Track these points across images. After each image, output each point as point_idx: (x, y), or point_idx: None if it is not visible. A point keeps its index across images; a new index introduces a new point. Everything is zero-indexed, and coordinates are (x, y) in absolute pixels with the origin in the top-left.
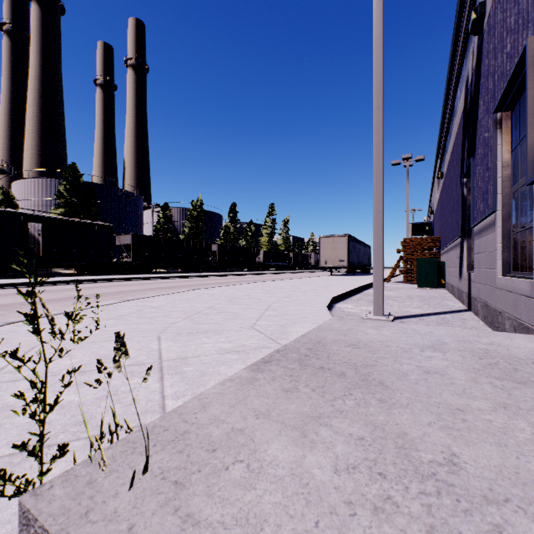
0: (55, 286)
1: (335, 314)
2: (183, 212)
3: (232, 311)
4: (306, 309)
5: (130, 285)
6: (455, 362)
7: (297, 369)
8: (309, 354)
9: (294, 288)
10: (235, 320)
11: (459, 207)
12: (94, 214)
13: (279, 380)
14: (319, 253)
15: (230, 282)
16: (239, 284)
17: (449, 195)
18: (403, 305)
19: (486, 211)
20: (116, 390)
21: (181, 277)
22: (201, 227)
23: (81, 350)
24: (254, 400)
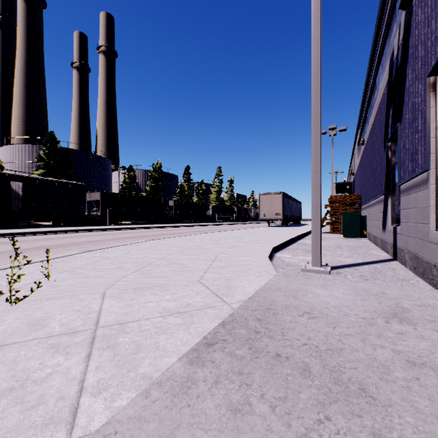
0: (31, 236)
1: (275, 264)
2: (145, 173)
3: (181, 262)
4: (250, 259)
5: (97, 235)
6: (436, 343)
7: (247, 358)
8: (259, 329)
9: (238, 238)
10: (183, 273)
11: (382, 168)
12: (69, 174)
13: (224, 385)
14: (259, 207)
15: (184, 232)
16: (191, 234)
17: (371, 158)
18: (335, 255)
19: (415, 170)
20: (27, 377)
21: (142, 228)
22: (160, 186)
23: (15, 313)
24: (185, 437)
